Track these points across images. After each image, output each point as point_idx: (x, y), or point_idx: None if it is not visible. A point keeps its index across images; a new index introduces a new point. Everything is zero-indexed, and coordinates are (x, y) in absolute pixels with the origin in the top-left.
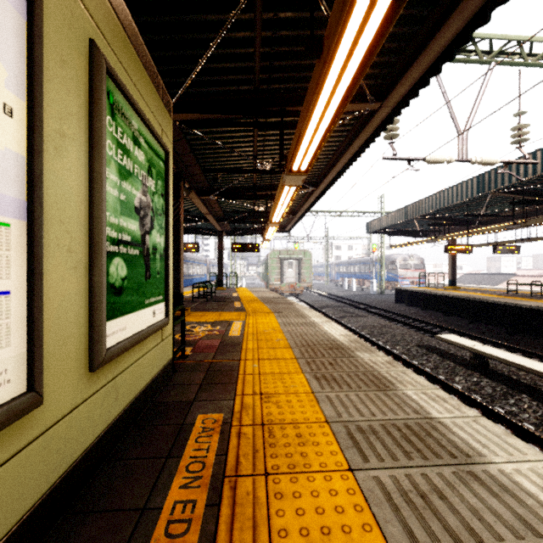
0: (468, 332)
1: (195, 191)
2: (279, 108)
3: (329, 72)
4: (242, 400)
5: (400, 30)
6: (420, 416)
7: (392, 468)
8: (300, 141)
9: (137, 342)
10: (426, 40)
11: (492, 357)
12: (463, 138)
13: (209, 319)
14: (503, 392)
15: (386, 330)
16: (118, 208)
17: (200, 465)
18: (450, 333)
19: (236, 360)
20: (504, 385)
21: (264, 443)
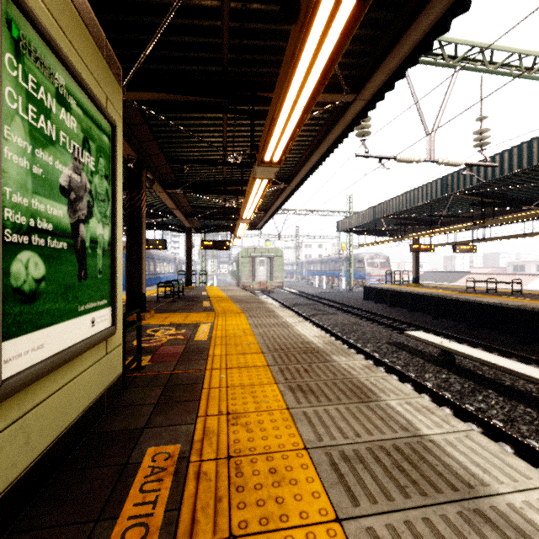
0: (432, 327)
1: (160, 183)
2: (250, 93)
3: (307, 42)
4: (204, 424)
5: (378, 15)
6: (409, 433)
7: (388, 513)
8: (273, 127)
9: (62, 362)
10: (403, 28)
11: (459, 354)
12: (431, 139)
13: (174, 321)
14: (471, 388)
15: (356, 327)
16: (29, 184)
17: (142, 530)
18: (416, 329)
19: (201, 370)
20: (471, 381)
21: (229, 486)
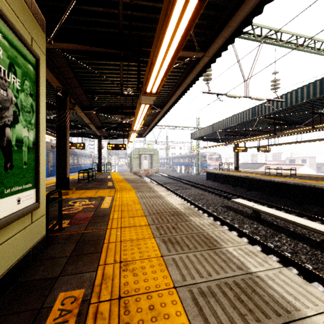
0: (246, 196)
1: (80, 107)
2: (137, 48)
3: (175, 7)
4: (103, 271)
5: (218, 1)
6: (243, 271)
7: None
8: (152, 69)
9: None
10: (234, 11)
11: (264, 212)
12: (247, 84)
13: (88, 195)
14: (271, 233)
15: (203, 197)
16: None
17: None
18: (237, 197)
19: (103, 229)
20: (271, 229)
21: (119, 323)
